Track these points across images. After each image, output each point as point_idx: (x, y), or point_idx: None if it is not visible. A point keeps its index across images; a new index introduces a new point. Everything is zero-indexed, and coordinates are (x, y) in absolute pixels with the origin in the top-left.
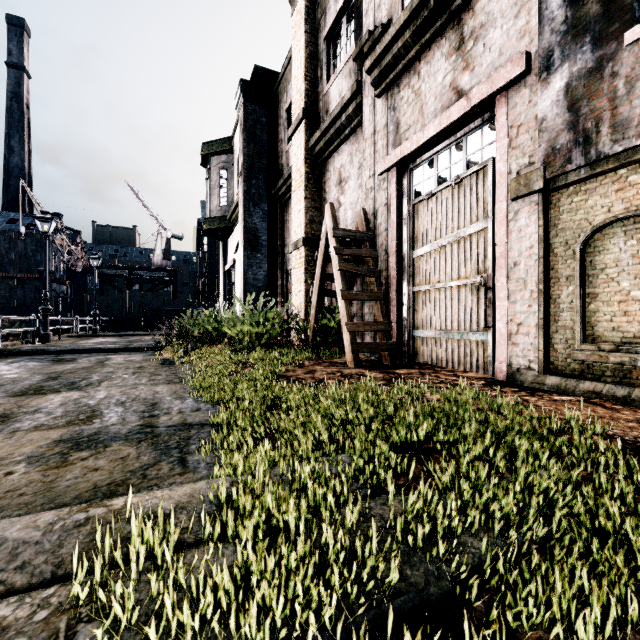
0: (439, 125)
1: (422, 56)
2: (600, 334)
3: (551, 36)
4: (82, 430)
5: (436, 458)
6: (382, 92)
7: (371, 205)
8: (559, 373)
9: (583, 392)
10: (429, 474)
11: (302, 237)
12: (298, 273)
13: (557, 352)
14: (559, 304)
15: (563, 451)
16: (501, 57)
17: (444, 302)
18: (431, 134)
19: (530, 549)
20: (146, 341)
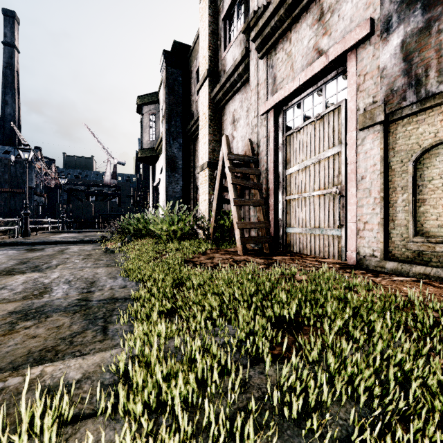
0: (305, 76)
1: (292, 27)
2: (428, 230)
3: (390, 5)
4: (33, 303)
5: (305, 330)
6: (263, 55)
7: (255, 137)
8: (396, 259)
9: (415, 274)
10: (299, 344)
11: (206, 161)
12: (204, 187)
13: (394, 243)
14: (396, 207)
15: (409, 324)
16: (351, 24)
17: (309, 207)
18: (299, 83)
19: (390, 418)
20: (97, 236)
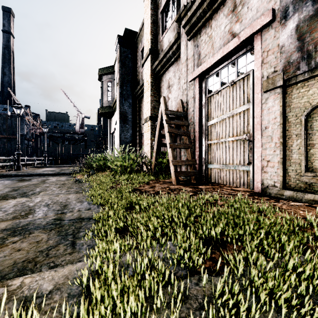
0: (222, 53)
1: (213, 17)
2: (316, 167)
3: None
4: (20, 222)
5: (228, 246)
6: (191, 37)
7: (185, 98)
8: (291, 189)
9: (307, 200)
10: (225, 259)
11: (149, 116)
12: (147, 134)
13: (290, 177)
14: (291, 150)
15: (310, 243)
16: (257, 13)
17: (225, 149)
18: (218, 58)
19: None
20: (70, 169)
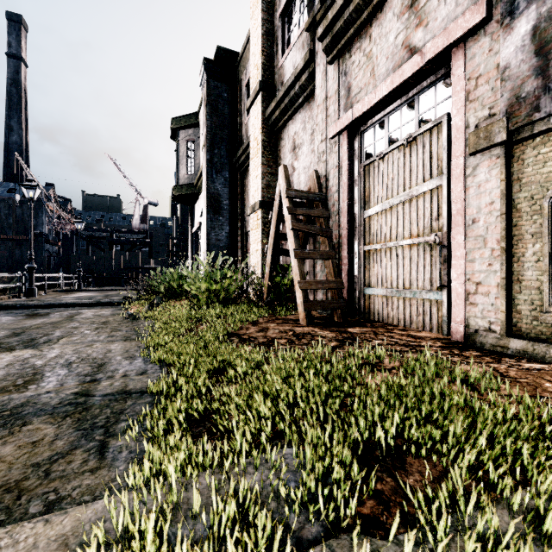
0: (391, 84)
1: (373, 19)
2: None
3: None
4: (10, 400)
5: (410, 464)
6: (334, 58)
7: (323, 168)
8: (523, 336)
9: None
10: (404, 495)
11: (259, 200)
12: (255, 234)
13: (521, 314)
14: (523, 263)
15: None
16: (458, 8)
17: (395, 261)
18: (383, 94)
19: None
20: (121, 295)
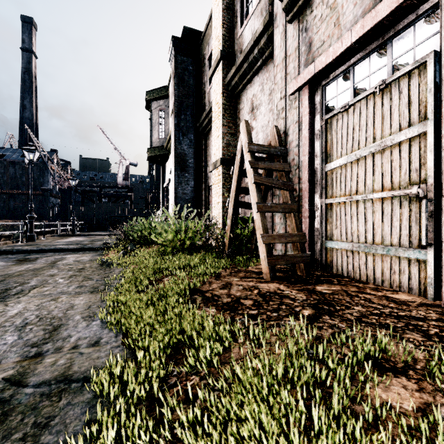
0: (362, 28)
1: None
2: None
3: None
4: None
5: None
6: (294, 16)
7: (282, 124)
8: None
9: None
10: None
11: (220, 158)
12: (217, 188)
13: None
14: None
15: None
16: None
17: (363, 214)
18: (351, 40)
19: None
20: (104, 240)
